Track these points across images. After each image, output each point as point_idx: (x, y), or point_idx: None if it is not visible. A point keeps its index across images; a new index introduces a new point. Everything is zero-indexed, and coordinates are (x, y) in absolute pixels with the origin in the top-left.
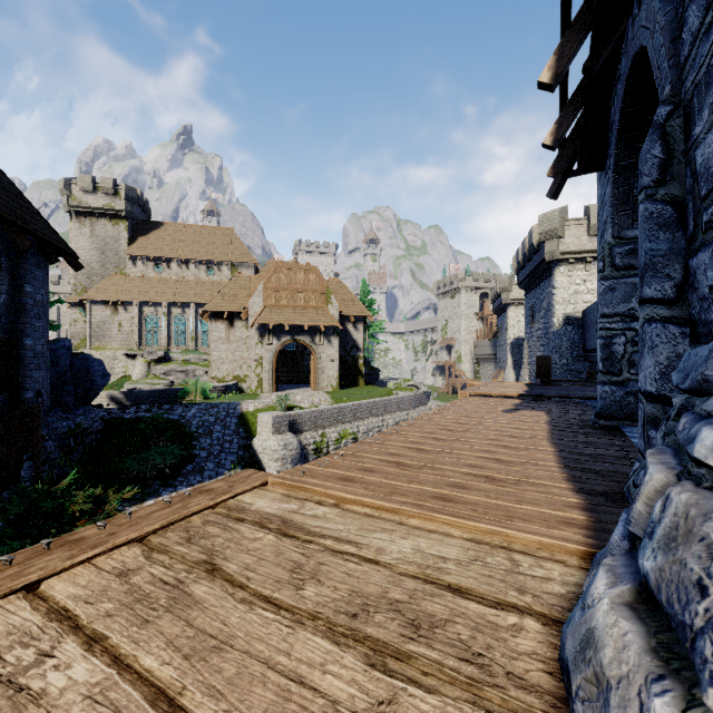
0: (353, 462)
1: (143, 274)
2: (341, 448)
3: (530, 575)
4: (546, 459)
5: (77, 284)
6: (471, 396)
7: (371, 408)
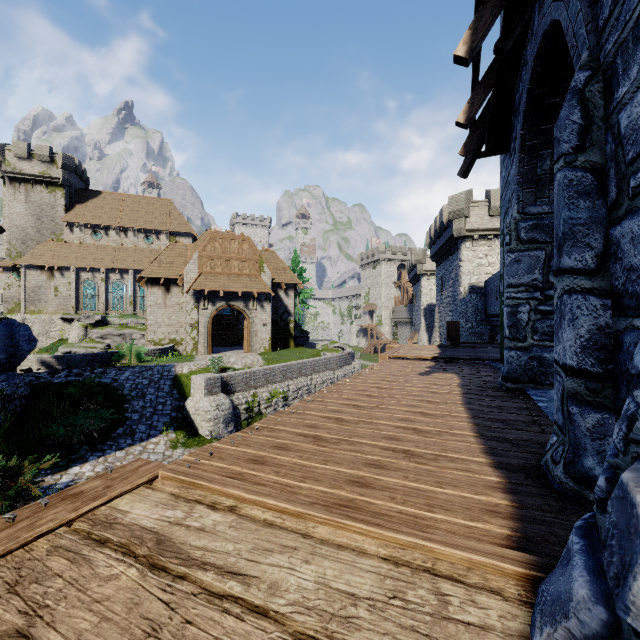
0: (268, 438)
1: (80, 241)
2: (272, 406)
3: (463, 621)
4: (462, 427)
5: (11, 249)
6: (390, 358)
7: (300, 368)
